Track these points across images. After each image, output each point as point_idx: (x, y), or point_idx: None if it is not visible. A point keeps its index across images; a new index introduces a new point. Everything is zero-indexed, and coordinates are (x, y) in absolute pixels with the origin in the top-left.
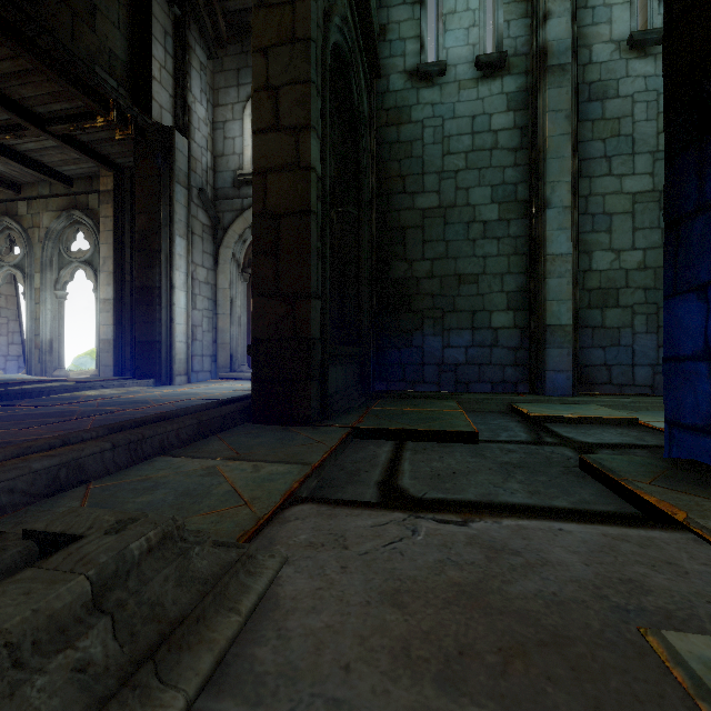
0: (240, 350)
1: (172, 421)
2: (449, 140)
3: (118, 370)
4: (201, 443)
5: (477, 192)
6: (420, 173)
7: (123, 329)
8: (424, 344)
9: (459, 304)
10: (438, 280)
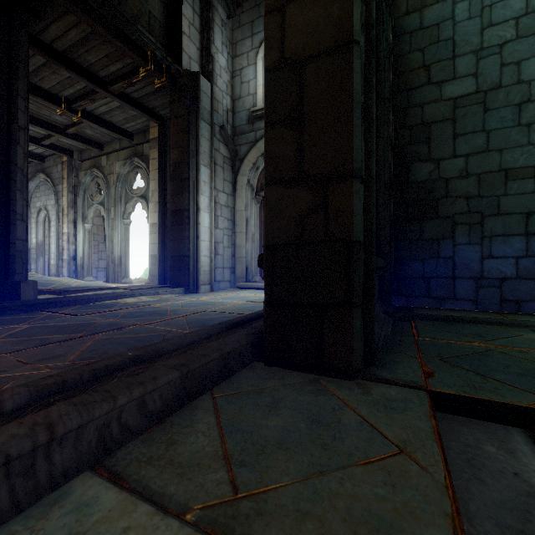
0: (254, 263)
1: (140, 375)
2: (490, 9)
3: (162, 279)
4: (180, 420)
5: (533, 64)
6: (450, 58)
7: (165, 246)
8: (456, 255)
9: (505, 206)
10: (474, 179)
